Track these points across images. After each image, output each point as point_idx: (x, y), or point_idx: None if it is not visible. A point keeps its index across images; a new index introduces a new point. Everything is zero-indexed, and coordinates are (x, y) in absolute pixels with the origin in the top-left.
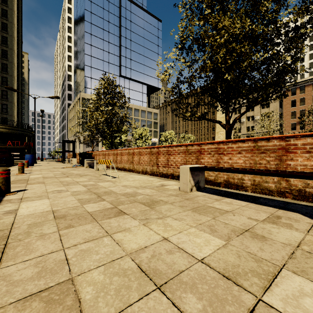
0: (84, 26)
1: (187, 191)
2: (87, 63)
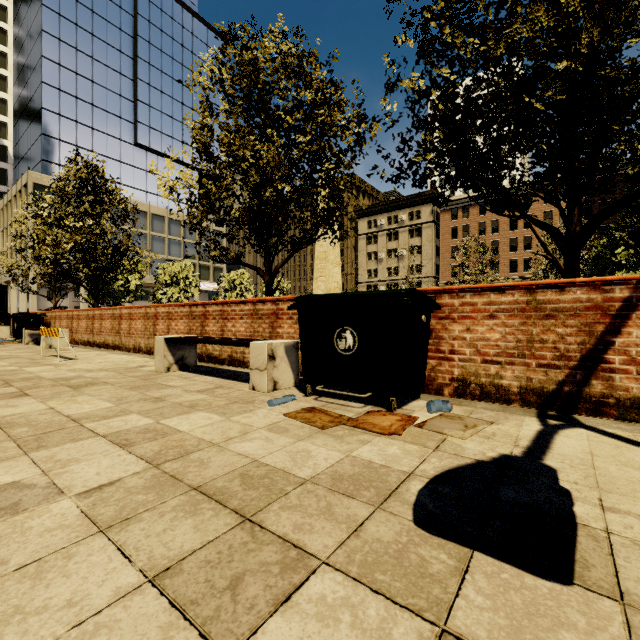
0: (40, 18)
1: (162, 372)
2: (50, 104)
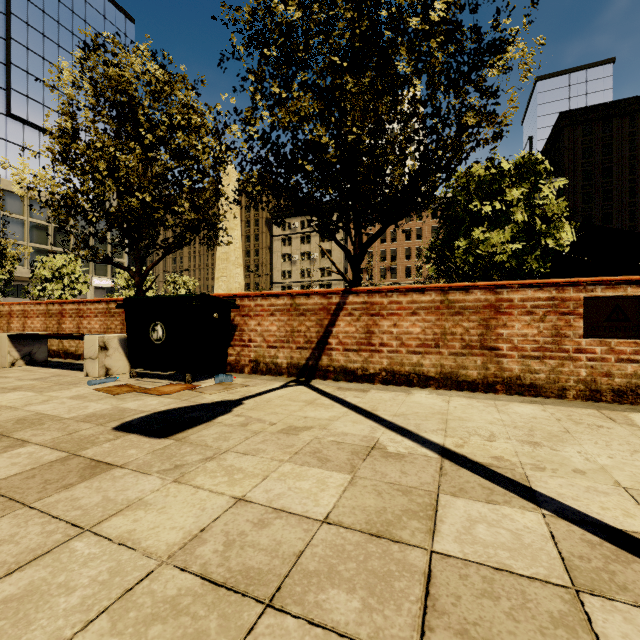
0: None
1: (6, 367)
2: None
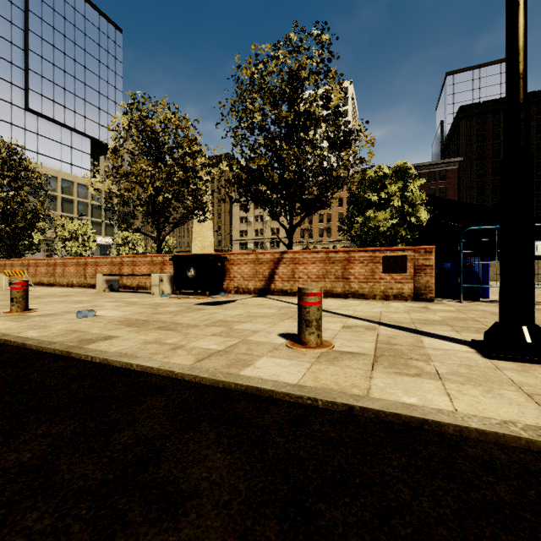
0: None
1: (101, 292)
2: None
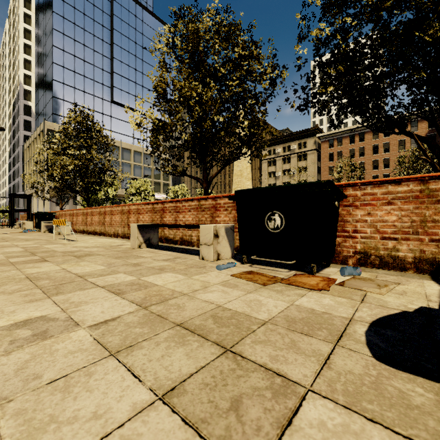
0: (52, 20)
1: (135, 248)
2: (58, 77)
